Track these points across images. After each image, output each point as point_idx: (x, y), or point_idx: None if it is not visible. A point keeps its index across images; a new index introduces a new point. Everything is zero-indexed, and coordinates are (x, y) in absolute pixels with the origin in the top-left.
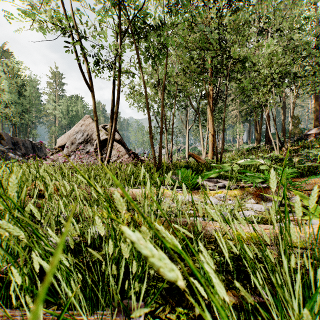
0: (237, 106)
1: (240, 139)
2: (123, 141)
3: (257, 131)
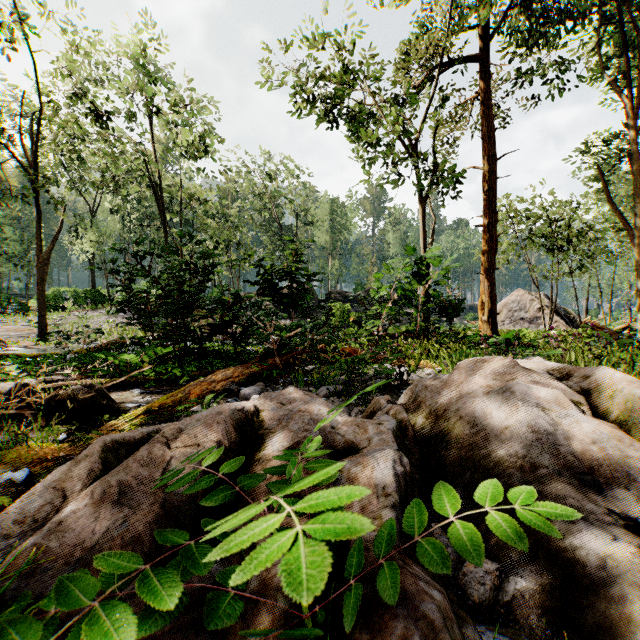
0: None
1: None
2: (557, 309)
3: None
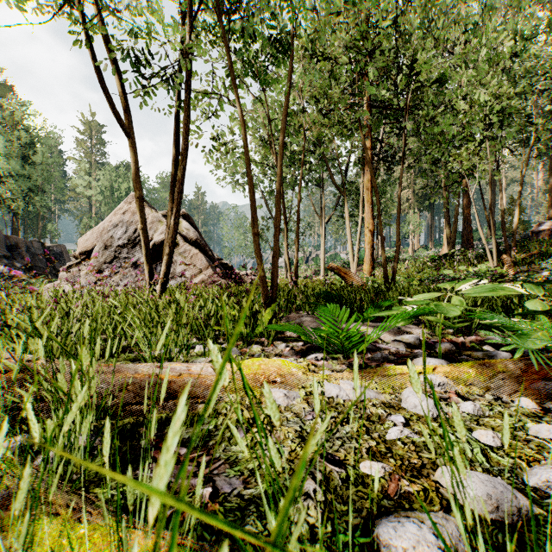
0: (410, 182)
1: (415, 240)
2: (203, 243)
3: (449, 225)
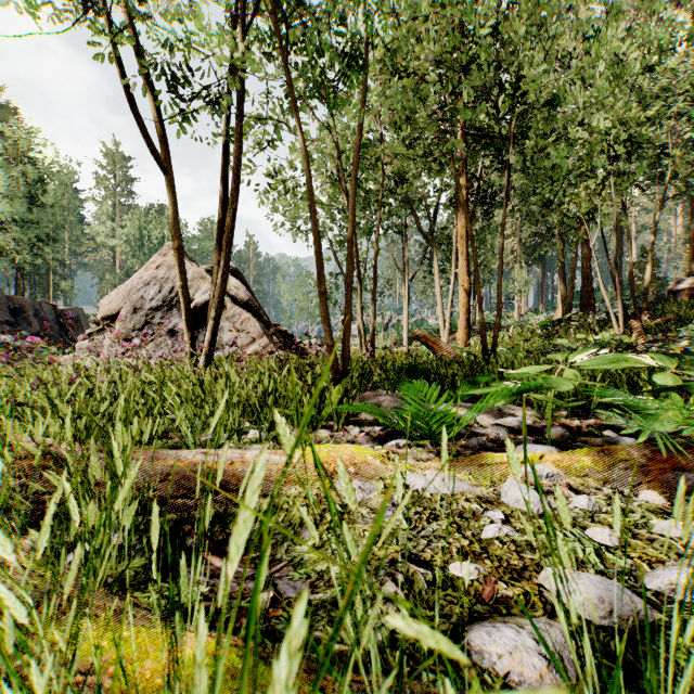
0: (515, 229)
1: (522, 302)
2: (256, 305)
3: (564, 283)
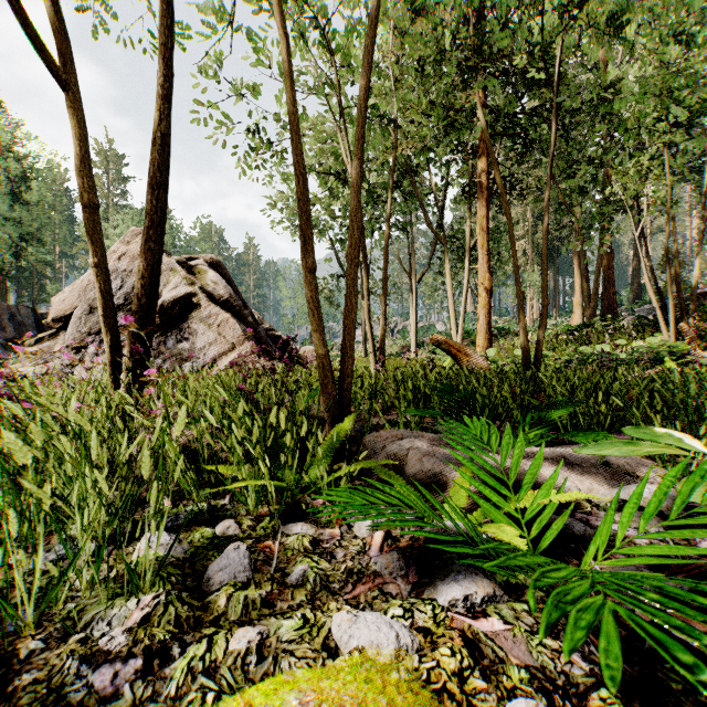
0: (527, 230)
1: (534, 307)
2: (239, 304)
3: (588, 284)
